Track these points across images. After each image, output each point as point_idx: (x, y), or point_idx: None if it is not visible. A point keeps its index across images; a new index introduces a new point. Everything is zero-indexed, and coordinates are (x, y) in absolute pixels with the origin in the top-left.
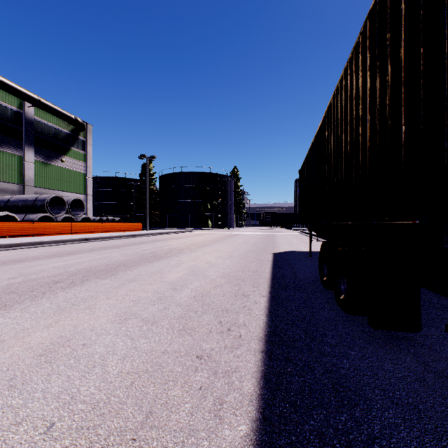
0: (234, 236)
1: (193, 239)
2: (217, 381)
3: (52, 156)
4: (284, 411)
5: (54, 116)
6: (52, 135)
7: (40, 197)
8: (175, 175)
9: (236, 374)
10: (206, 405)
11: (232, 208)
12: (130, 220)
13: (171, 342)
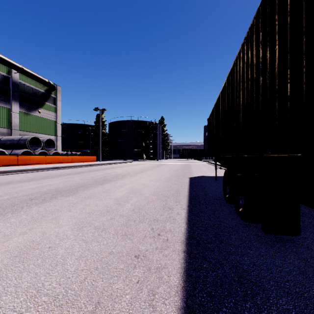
0: (161, 165)
1: (132, 168)
2: (150, 275)
3: (31, 108)
4: (202, 300)
5: (33, 80)
6: (31, 93)
7: (23, 138)
8: (120, 122)
9: (165, 270)
10: (142, 296)
11: (160, 145)
12: (88, 154)
13: (115, 245)
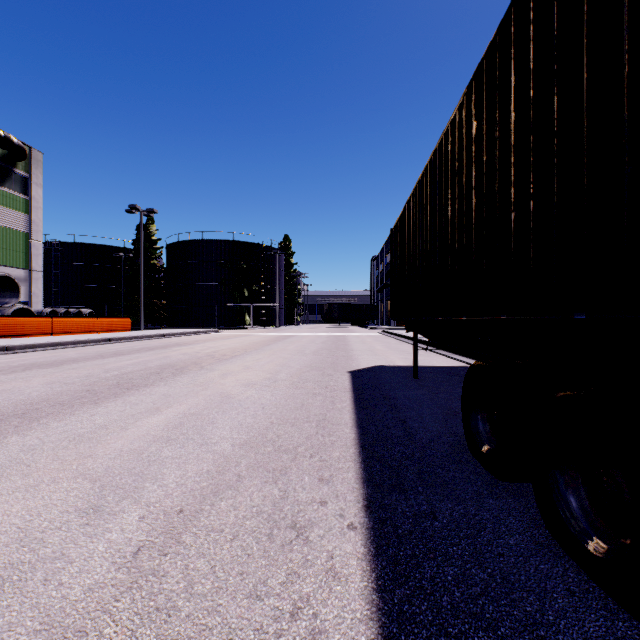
0: (283, 339)
1: (214, 346)
2: None
3: None
4: None
5: None
6: None
7: None
8: (192, 244)
9: None
10: None
11: (282, 296)
12: (117, 314)
13: None
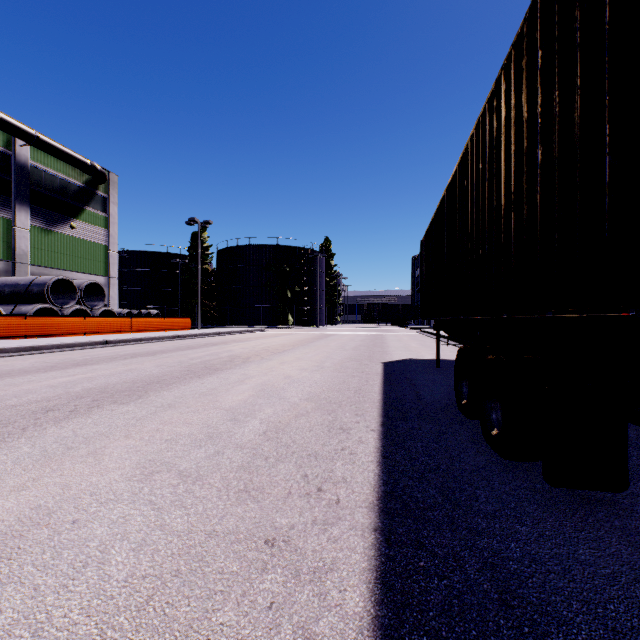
0: (325, 337)
1: (266, 342)
2: (300, 590)
3: (56, 219)
4: None
5: (59, 160)
6: (56, 188)
7: (38, 280)
8: (240, 249)
9: (332, 576)
10: None
11: (323, 297)
12: (174, 315)
13: (223, 515)
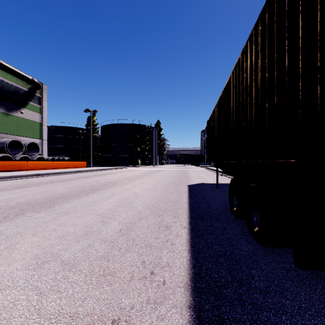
0: (157, 171)
1: (126, 174)
2: None
3: (12, 108)
4: None
5: (14, 76)
6: (12, 91)
7: (1, 141)
8: (113, 125)
9: None
10: None
11: (156, 150)
12: (78, 160)
13: (85, 297)
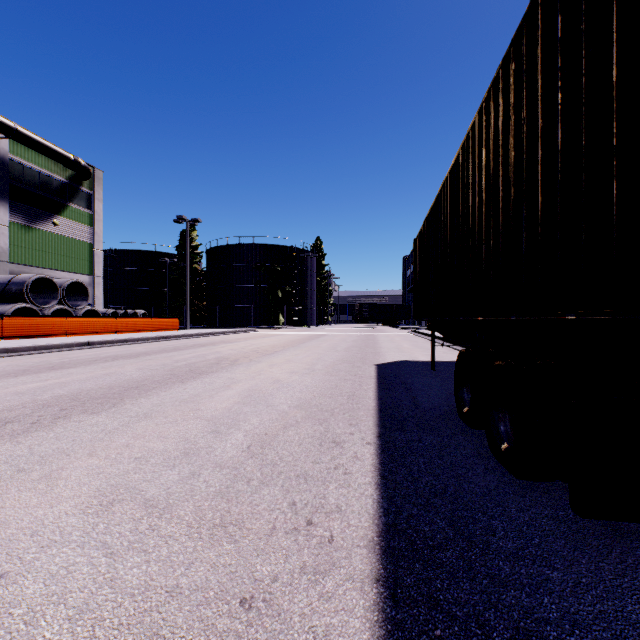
0: (316, 338)
1: (255, 343)
2: None
3: (37, 216)
4: None
5: (41, 155)
6: (37, 184)
7: (17, 279)
8: (230, 248)
9: None
10: None
11: (314, 297)
12: (162, 315)
13: (191, 561)
